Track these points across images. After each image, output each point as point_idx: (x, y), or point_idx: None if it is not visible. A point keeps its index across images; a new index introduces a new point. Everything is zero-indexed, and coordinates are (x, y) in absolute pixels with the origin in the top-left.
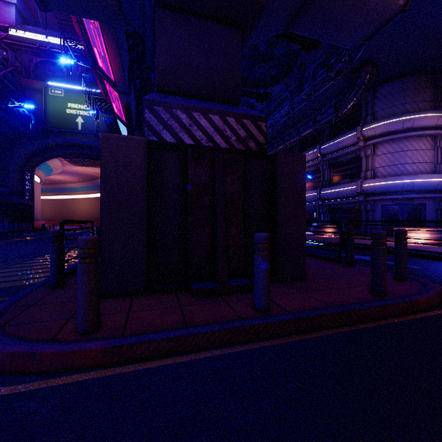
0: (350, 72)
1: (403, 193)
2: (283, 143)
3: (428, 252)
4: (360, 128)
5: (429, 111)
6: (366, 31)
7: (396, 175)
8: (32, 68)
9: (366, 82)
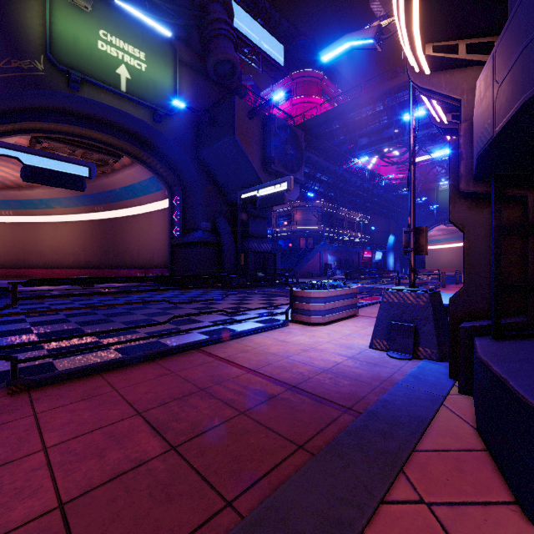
0: None
1: None
2: None
3: None
4: None
5: None
6: None
7: None
8: (426, 174)
9: None
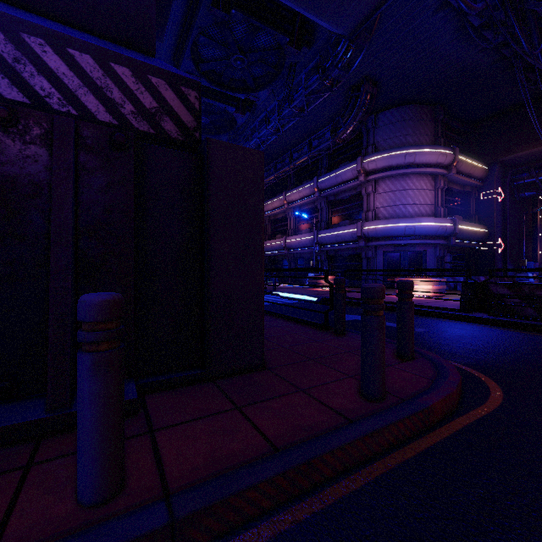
0: (349, 90)
1: (405, 238)
2: (274, 172)
3: (432, 308)
4: (360, 159)
5: (431, 146)
6: (362, 7)
7: (397, 217)
8: None
9: (367, 103)
